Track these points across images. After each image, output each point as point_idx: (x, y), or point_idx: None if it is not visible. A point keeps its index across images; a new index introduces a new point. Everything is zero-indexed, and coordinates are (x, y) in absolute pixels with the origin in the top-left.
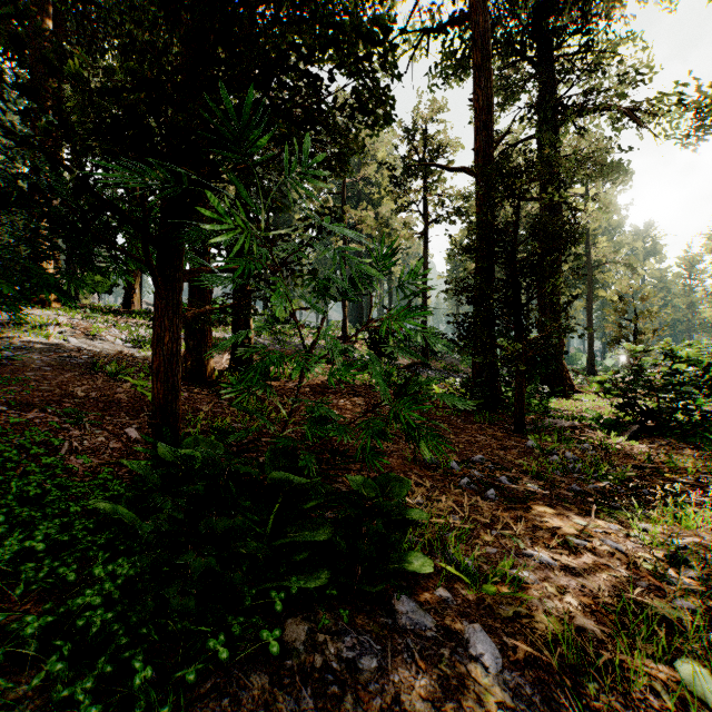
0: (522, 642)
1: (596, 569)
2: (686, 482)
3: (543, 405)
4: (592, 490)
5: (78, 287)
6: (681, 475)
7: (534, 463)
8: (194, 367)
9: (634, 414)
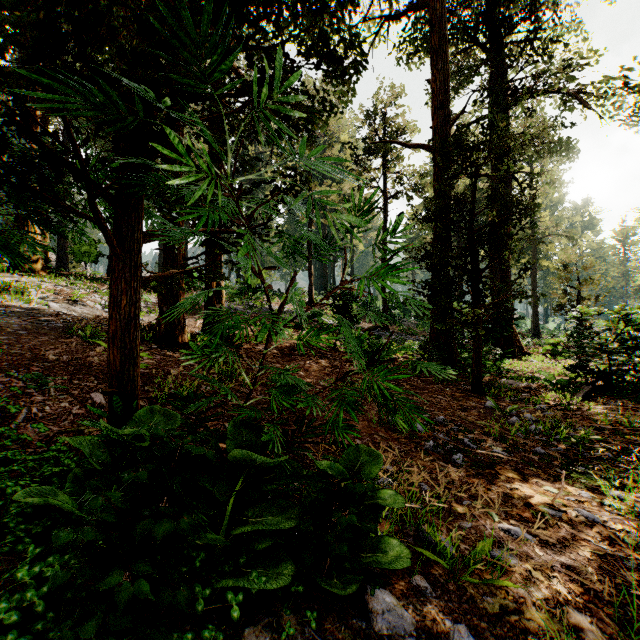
0: None
1: (578, 545)
2: None
3: (496, 366)
4: (556, 453)
5: (32, 248)
6: (639, 437)
7: (498, 426)
8: (167, 331)
9: (584, 375)
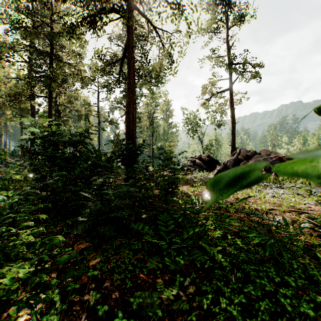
0: None
1: None
2: None
3: None
4: None
5: None
6: None
7: None
8: None
9: None
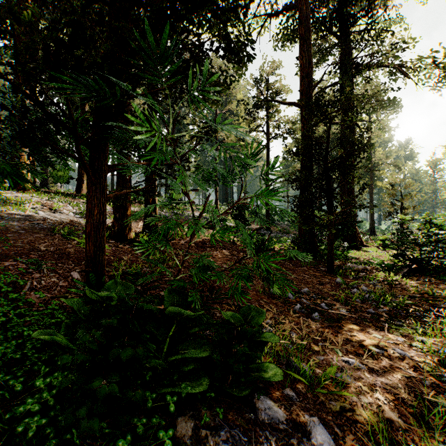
0: (348, 431)
1: (393, 371)
2: (444, 307)
3: (344, 255)
4: (382, 312)
5: (35, 176)
6: (439, 302)
7: (343, 294)
8: (119, 230)
9: (404, 261)
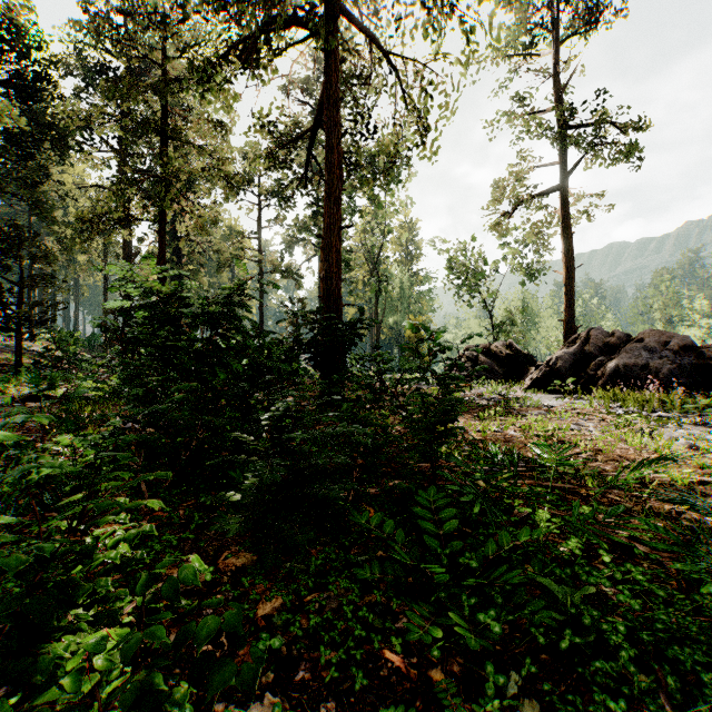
0: None
1: None
2: None
3: None
4: None
5: None
6: None
7: None
8: None
9: None
